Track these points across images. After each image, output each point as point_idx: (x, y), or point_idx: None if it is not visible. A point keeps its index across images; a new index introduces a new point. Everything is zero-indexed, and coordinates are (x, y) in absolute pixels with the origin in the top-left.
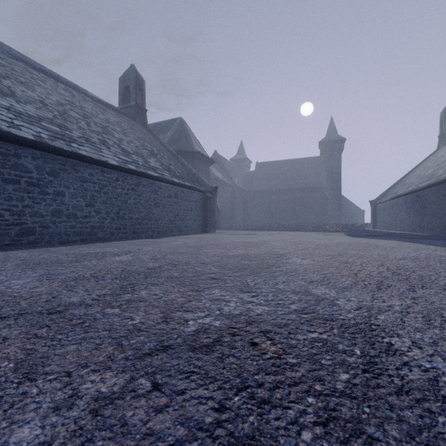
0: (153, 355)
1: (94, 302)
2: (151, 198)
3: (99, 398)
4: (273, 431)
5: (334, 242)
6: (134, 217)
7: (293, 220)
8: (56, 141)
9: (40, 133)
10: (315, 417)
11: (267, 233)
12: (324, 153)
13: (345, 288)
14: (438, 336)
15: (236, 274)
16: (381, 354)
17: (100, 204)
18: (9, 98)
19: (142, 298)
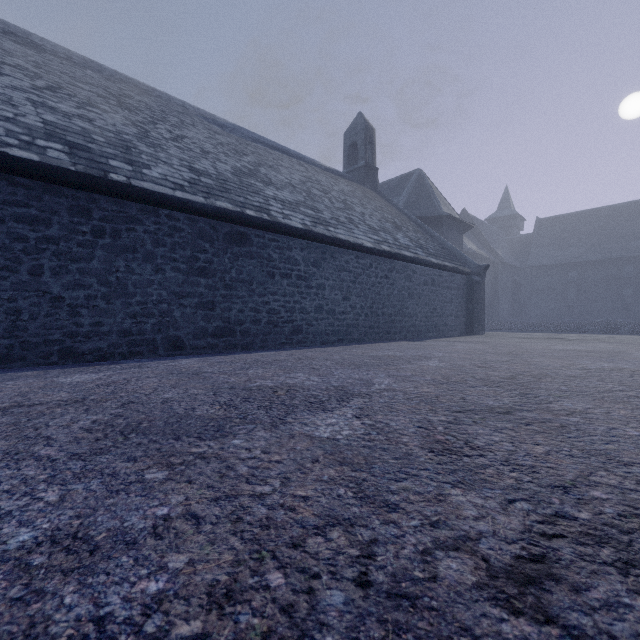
0: None
1: (526, 408)
2: (405, 287)
3: None
4: None
5: None
6: (387, 313)
7: (616, 315)
8: (317, 226)
9: (304, 220)
10: None
11: (585, 337)
12: None
13: None
14: None
15: None
16: None
17: (354, 297)
18: (270, 187)
19: (582, 410)
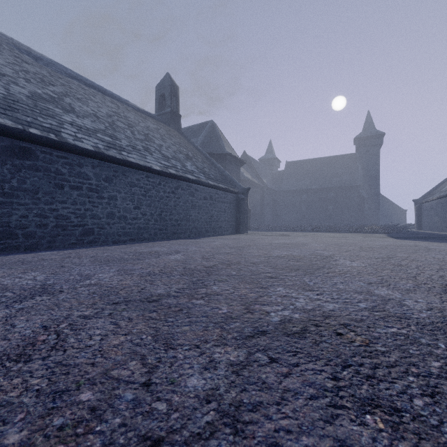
0: (256, 337)
1: (178, 294)
2: (189, 200)
3: (232, 364)
4: (387, 396)
5: (378, 245)
6: (174, 219)
7: (325, 221)
8: (110, 150)
9: (97, 144)
10: (420, 390)
11: (301, 234)
12: (360, 150)
13: (409, 290)
14: None
15: (291, 274)
16: None
17: (145, 207)
18: (71, 114)
19: (217, 292)
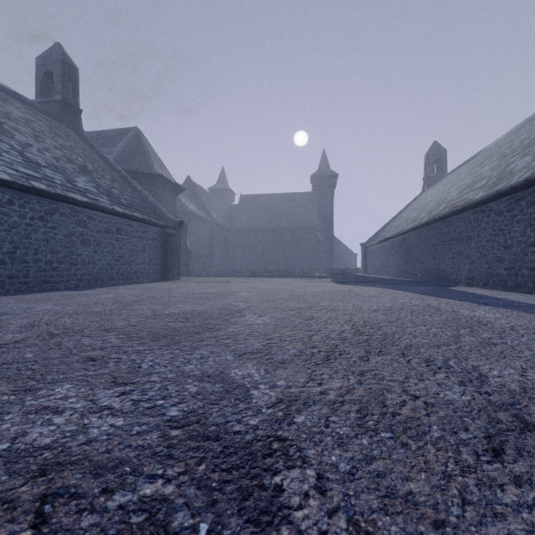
0: None
1: None
2: (76, 232)
3: None
4: None
5: (313, 291)
6: (43, 260)
7: (282, 264)
8: None
9: None
10: None
11: (245, 280)
12: (316, 189)
13: (282, 363)
14: (364, 452)
15: (138, 348)
16: (245, 528)
17: None
18: None
19: None
